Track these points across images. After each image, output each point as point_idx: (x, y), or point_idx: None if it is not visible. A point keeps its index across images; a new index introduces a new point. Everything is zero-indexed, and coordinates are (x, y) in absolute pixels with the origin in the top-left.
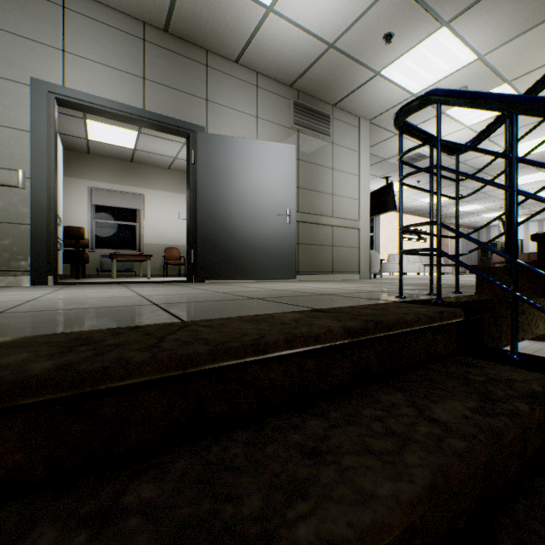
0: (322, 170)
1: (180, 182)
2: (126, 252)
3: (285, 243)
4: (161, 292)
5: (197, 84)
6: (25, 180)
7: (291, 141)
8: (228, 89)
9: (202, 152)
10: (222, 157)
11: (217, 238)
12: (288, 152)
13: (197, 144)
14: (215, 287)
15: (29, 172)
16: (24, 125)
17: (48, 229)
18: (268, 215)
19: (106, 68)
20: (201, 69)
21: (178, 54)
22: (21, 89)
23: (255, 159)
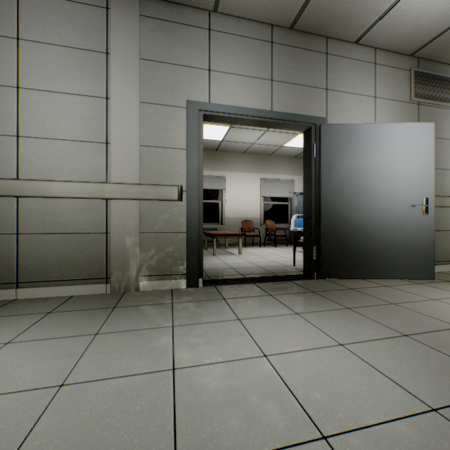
0: (444, 144)
1: (252, 163)
2: (212, 225)
3: (420, 238)
4: (402, 366)
5: (318, 75)
6: (182, 193)
7: (410, 117)
8: (346, 73)
9: (325, 145)
10: (347, 147)
11: (341, 234)
12: (423, 131)
13: (320, 137)
14: (403, 321)
15: (184, 185)
16: (181, 144)
17: (198, 235)
18: (399, 205)
19: (241, 78)
20: (321, 58)
21: (300, 48)
22: (179, 112)
23: (383, 145)
